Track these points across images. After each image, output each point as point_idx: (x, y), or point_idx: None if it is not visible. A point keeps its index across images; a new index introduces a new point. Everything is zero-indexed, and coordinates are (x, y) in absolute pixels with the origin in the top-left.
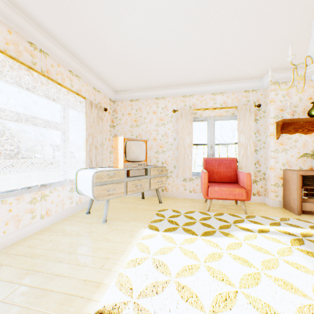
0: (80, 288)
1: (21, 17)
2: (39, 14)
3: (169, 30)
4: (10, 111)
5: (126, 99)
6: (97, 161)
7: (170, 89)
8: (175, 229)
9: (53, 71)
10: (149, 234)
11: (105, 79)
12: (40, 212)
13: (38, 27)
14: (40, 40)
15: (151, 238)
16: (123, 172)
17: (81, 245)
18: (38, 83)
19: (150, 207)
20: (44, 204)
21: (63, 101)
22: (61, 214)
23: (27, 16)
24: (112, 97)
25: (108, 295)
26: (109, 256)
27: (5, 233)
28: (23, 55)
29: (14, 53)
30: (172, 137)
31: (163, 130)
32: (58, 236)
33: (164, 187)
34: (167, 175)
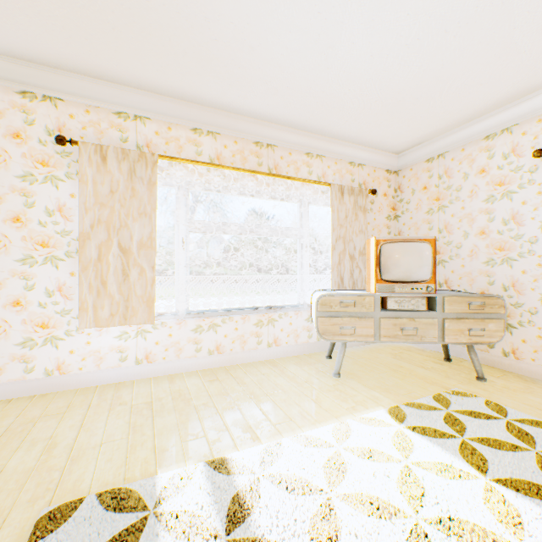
0: (240, 430)
1: (243, 121)
2: (255, 108)
3: (427, 1)
4: (238, 225)
5: (417, 162)
6: (354, 279)
7: (523, 102)
8: (444, 437)
9: (283, 164)
10: (378, 419)
11: (367, 141)
12: (267, 338)
13: (261, 121)
14: (265, 135)
15: (375, 426)
16: (371, 300)
17: (283, 391)
18: (264, 185)
19: (442, 381)
20: (271, 330)
21: (297, 198)
22: (293, 348)
23: (249, 116)
24: (390, 166)
25: (247, 452)
26: (296, 418)
27: (232, 351)
28: (248, 160)
29: (240, 162)
30: (536, 221)
31: (505, 208)
32: (273, 372)
33: (508, 347)
34: (504, 319)
